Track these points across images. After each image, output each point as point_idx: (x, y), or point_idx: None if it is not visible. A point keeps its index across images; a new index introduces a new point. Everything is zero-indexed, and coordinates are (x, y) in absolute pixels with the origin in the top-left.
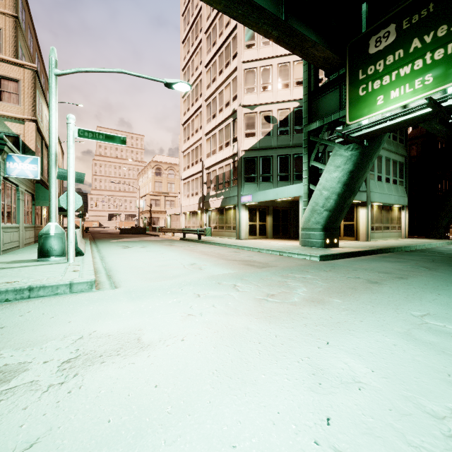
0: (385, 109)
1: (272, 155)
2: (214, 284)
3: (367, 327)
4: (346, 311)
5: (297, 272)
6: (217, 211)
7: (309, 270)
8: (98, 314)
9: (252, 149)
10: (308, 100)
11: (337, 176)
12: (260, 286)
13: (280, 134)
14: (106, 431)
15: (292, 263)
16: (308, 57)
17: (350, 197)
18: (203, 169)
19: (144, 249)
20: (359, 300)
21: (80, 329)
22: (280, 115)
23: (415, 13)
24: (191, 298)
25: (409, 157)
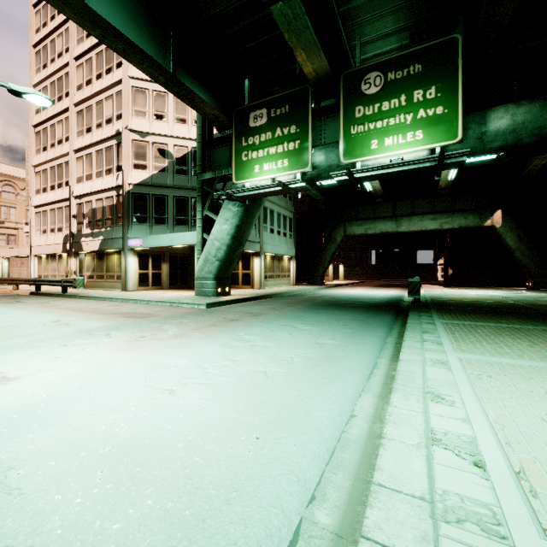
0: (260, 178)
1: (167, 194)
2: (85, 335)
3: (204, 344)
4: (197, 339)
5: (177, 319)
6: (93, 255)
7: (190, 316)
8: None
9: (143, 184)
10: (203, 148)
11: (226, 229)
12: (135, 332)
13: (176, 173)
14: None
15: (177, 311)
16: (199, 110)
17: (239, 248)
18: (70, 196)
19: None
20: (212, 332)
21: None
22: (177, 152)
23: (278, 107)
24: (57, 348)
25: (300, 213)
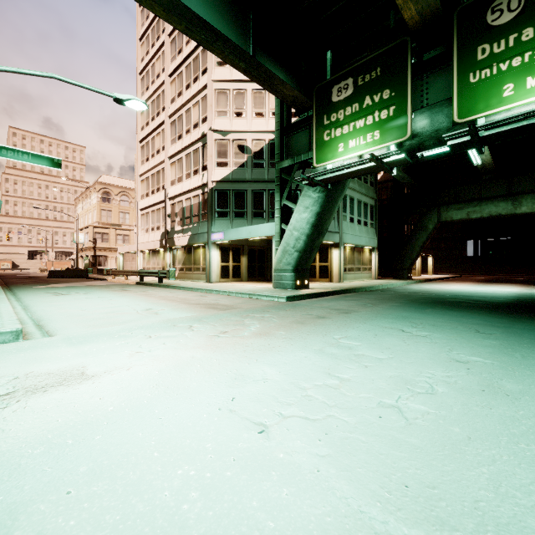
0: (345, 157)
1: (246, 188)
2: (169, 326)
3: (294, 348)
4: (284, 339)
5: (258, 313)
6: (183, 250)
7: (271, 310)
8: (33, 359)
9: (224, 180)
10: (281, 136)
11: (306, 217)
12: (216, 325)
13: (254, 167)
14: (56, 425)
15: (257, 304)
16: (277, 93)
17: (319, 238)
18: (166, 198)
19: (86, 296)
20: (300, 331)
21: (14, 372)
22: (255, 146)
23: (367, 72)
24: (142, 339)
25: (381, 200)
